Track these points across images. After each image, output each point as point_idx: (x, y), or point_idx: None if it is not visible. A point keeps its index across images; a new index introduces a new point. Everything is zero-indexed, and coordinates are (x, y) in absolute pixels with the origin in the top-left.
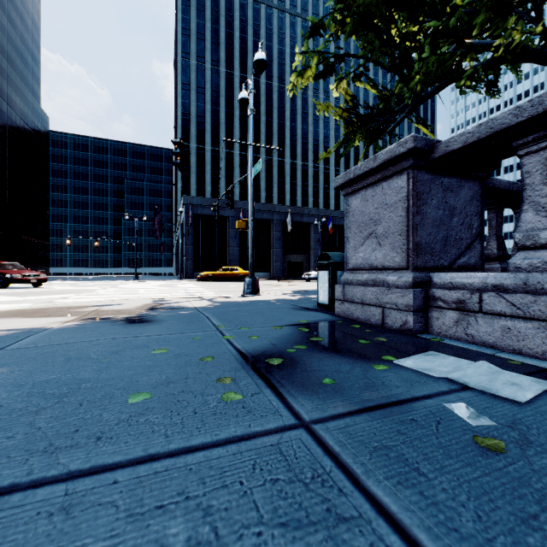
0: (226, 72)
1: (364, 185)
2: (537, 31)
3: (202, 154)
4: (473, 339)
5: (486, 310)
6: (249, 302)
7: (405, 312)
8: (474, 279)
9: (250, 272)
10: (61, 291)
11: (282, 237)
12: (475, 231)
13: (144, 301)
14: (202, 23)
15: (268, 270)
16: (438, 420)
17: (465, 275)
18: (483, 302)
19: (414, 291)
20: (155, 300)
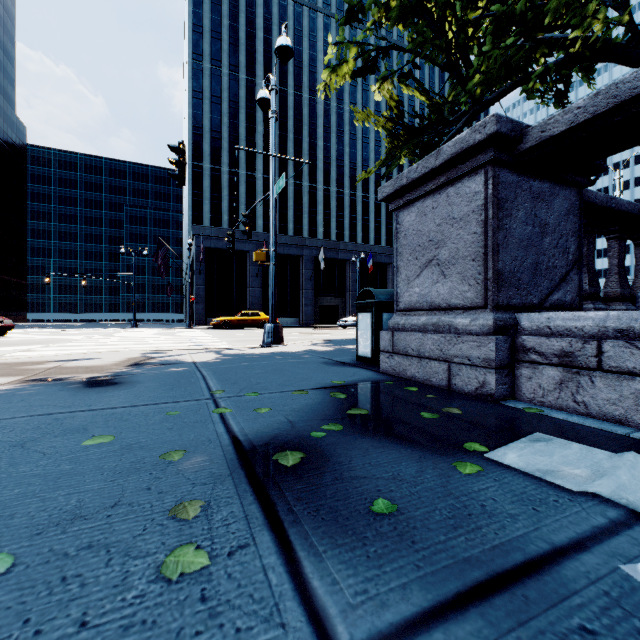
0: (246, 79)
1: (421, 194)
2: (622, 21)
3: (217, 176)
4: (588, 410)
5: (609, 367)
6: (267, 354)
7: (483, 369)
8: (585, 322)
9: (272, 316)
10: (29, 341)
11: (313, 276)
12: (572, 256)
13: (129, 354)
14: (218, 19)
15: (297, 316)
16: (639, 628)
17: (570, 316)
18: (603, 355)
19: (497, 338)
20: (145, 352)
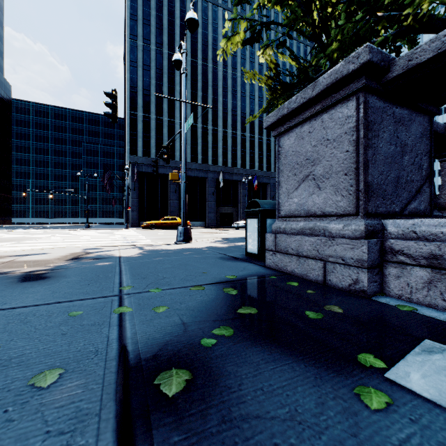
0: (168, 53)
1: (299, 121)
2: (444, 1)
3: (147, 121)
4: None
5: None
6: (178, 250)
7: (356, 268)
8: None
9: (183, 221)
10: (5, 239)
11: (215, 192)
12: (425, 172)
13: (73, 249)
14: (148, 11)
15: (204, 220)
16: None
17: (435, 222)
18: None
19: (369, 242)
20: (86, 248)
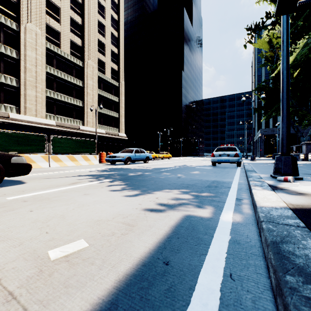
0: None
1: None
2: None
3: None
4: None
5: None
6: None
7: None
8: None
9: None
10: None
11: None
12: None
13: None
14: None
15: None
16: None
17: None
18: None
19: None
20: None
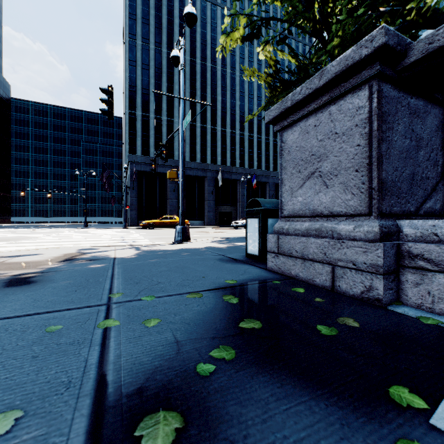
0: (167, 52)
1: (304, 114)
2: None
3: (146, 120)
4: None
5: None
6: (175, 251)
7: (370, 274)
8: None
9: (181, 220)
10: (1, 238)
11: (214, 191)
12: (440, 169)
13: (68, 250)
14: (147, 10)
15: (202, 219)
16: None
17: None
18: None
19: (385, 245)
20: (81, 249)
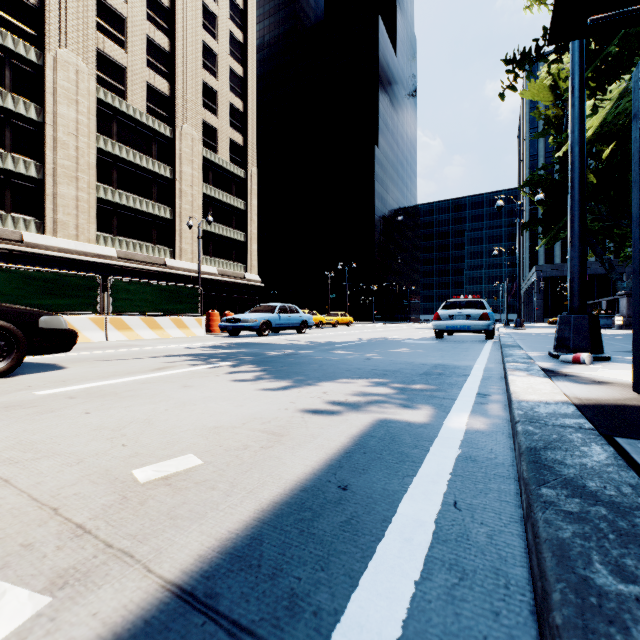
0: None
1: None
2: None
3: None
4: None
5: None
6: None
7: None
8: None
9: None
10: None
11: None
12: None
13: None
14: None
15: None
16: None
17: None
18: None
19: None
20: None
